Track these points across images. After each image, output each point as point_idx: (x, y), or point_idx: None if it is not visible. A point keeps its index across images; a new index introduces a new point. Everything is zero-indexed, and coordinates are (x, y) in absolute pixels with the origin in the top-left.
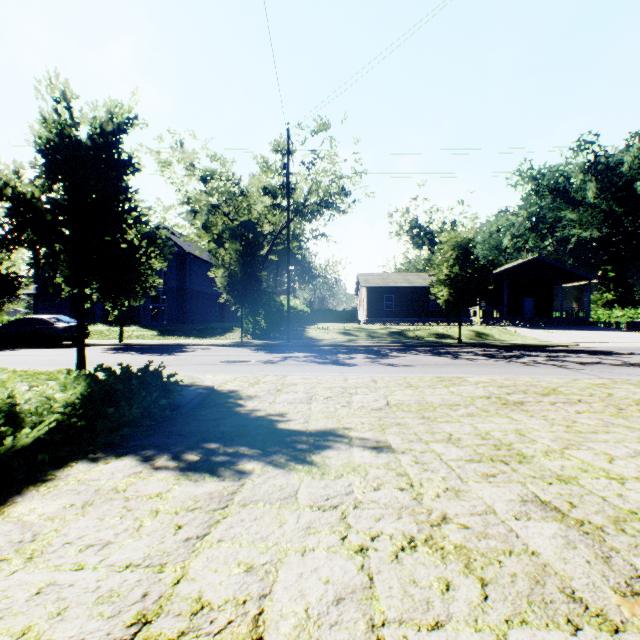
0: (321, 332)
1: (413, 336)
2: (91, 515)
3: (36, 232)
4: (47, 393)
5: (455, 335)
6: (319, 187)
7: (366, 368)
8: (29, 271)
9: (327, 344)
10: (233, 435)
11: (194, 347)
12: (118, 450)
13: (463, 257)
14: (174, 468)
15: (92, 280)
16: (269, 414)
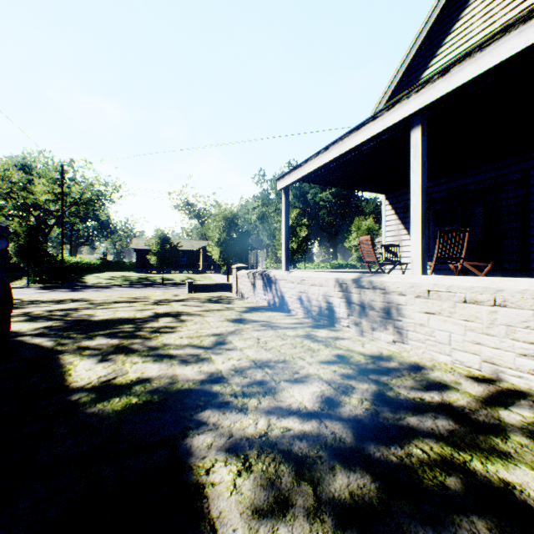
0: (93, 279)
1: (152, 280)
2: None
3: None
4: None
5: (176, 279)
6: (93, 187)
7: (86, 292)
8: None
9: (87, 285)
10: None
11: None
12: None
13: (164, 242)
14: None
15: None
16: None
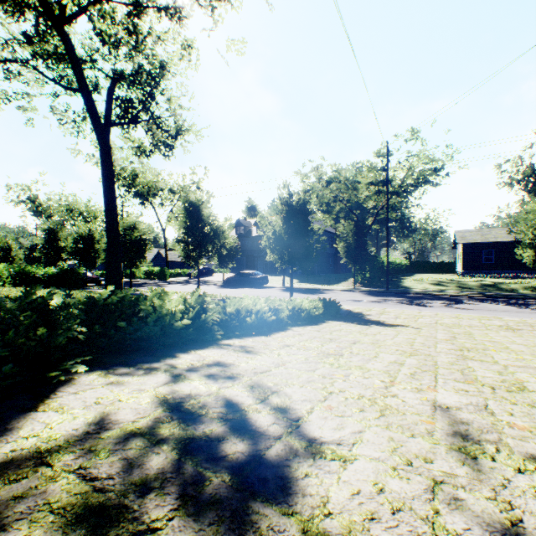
0: (414, 283)
1: (506, 289)
2: (343, 325)
3: (282, 246)
4: (318, 303)
5: None
6: (413, 170)
7: (437, 308)
8: (279, 260)
9: (417, 292)
10: (365, 322)
11: (325, 291)
12: (334, 320)
13: None
14: (353, 324)
15: (298, 262)
16: (377, 320)
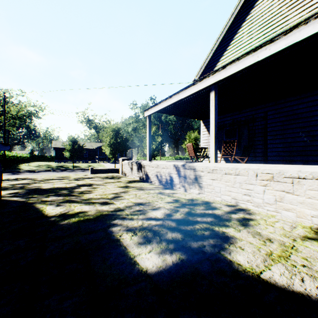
0: (26, 166)
1: (66, 167)
2: None
3: None
4: None
5: (82, 166)
6: (26, 108)
7: (23, 175)
8: None
9: (22, 170)
10: None
11: None
12: None
13: (74, 143)
14: None
15: None
16: None
